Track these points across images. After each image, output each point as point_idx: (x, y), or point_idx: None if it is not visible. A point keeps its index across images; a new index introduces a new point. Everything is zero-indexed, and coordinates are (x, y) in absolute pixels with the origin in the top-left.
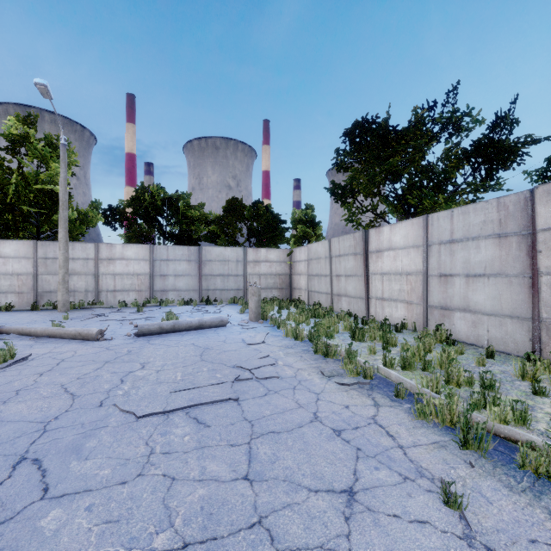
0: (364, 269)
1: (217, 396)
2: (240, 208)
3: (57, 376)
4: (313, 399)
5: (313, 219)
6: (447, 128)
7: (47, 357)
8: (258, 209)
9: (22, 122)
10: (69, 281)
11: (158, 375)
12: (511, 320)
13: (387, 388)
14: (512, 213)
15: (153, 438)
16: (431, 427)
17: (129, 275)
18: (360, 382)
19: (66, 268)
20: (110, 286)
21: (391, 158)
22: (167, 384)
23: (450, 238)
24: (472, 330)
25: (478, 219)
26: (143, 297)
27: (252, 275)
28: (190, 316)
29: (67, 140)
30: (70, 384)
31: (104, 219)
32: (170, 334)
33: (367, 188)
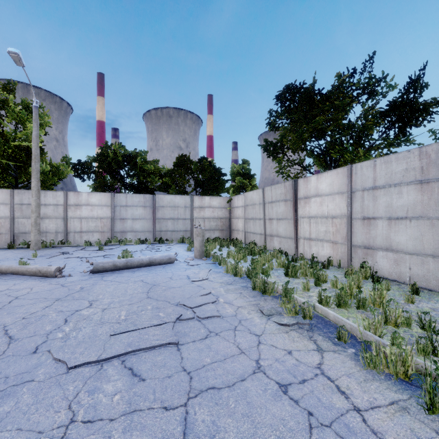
0: (294, 213)
1: (157, 340)
2: (188, 163)
3: (3, 316)
4: (255, 343)
5: (249, 172)
6: (367, 90)
7: (3, 295)
8: (203, 164)
9: (2, 89)
10: (41, 224)
11: (103, 314)
12: (433, 259)
13: (327, 329)
14: (434, 160)
15: (79, 398)
16: (384, 380)
17: (93, 219)
18: (299, 323)
19: (38, 212)
20: (77, 228)
21: (317, 117)
22: (109, 325)
23: (373, 185)
24: (394, 267)
25: (400, 167)
26: (105, 237)
27: (198, 219)
28: (144, 254)
29: (41, 105)
30: (12, 325)
31: (74, 172)
32: (123, 271)
33: (295, 143)
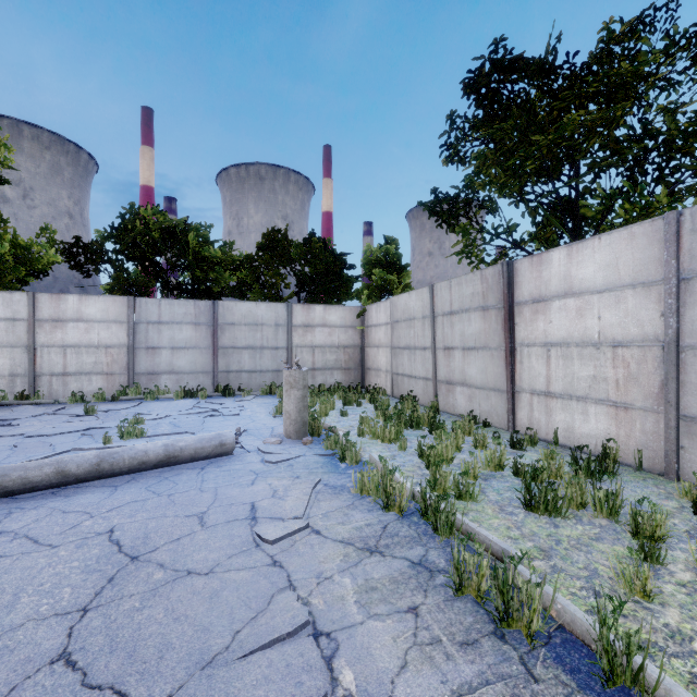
0: (505, 335)
1: None
2: (284, 245)
3: None
4: None
5: (398, 261)
6: None
7: None
8: (312, 246)
9: None
10: None
11: None
12: None
13: None
14: None
15: None
16: None
17: (91, 348)
18: None
19: None
20: (57, 366)
21: (566, 115)
22: None
23: None
24: None
25: None
26: (116, 384)
27: (301, 348)
28: (176, 424)
29: None
30: None
31: (69, 260)
32: (87, 485)
33: (505, 187)
